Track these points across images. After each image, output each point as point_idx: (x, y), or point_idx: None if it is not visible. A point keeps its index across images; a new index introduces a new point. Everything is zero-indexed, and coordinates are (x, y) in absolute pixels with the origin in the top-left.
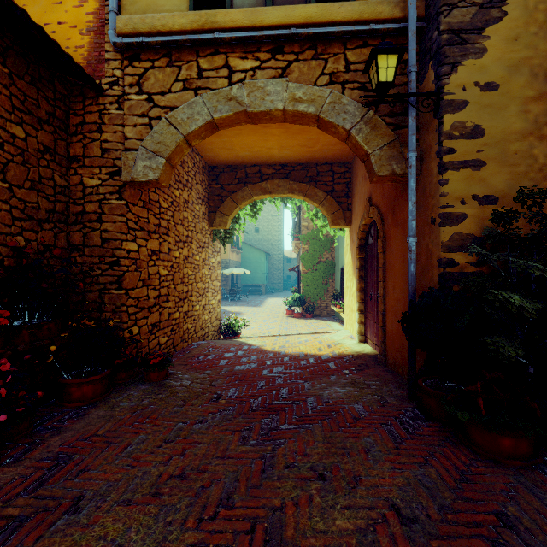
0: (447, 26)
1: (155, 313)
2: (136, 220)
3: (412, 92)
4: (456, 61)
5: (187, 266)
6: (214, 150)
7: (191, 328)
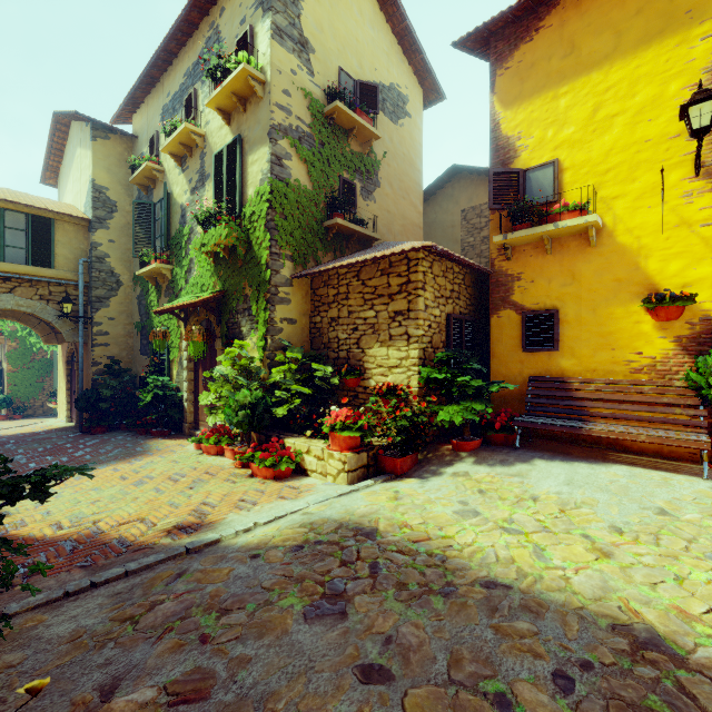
0: (95, 295)
1: None
2: None
3: (80, 316)
4: (99, 308)
5: None
6: None
7: None
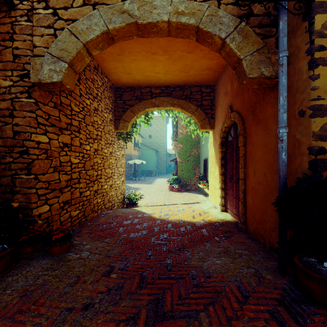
0: None
1: (67, 192)
2: (46, 117)
3: None
4: None
5: (97, 156)
6: (117, 74)
7: (100, 202)
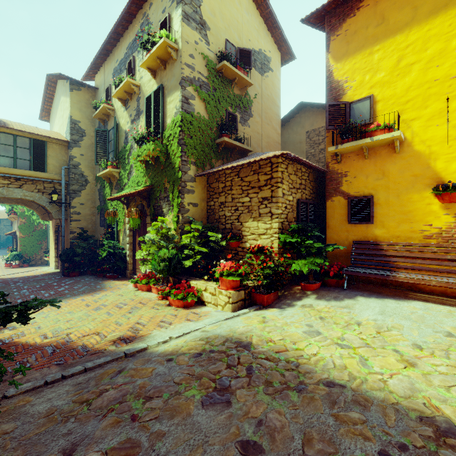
0: (72, 189)
1: None
2: None
3: (63, 202)
4: (74, 197)
5: None
6: None
7: None
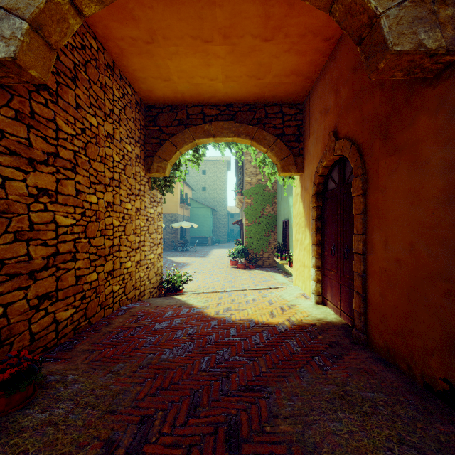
0: None
1: (48, 278)
2: None
3: None
4: None
5: (112, 215)
6: (148, 81)
7: (117, 290)
